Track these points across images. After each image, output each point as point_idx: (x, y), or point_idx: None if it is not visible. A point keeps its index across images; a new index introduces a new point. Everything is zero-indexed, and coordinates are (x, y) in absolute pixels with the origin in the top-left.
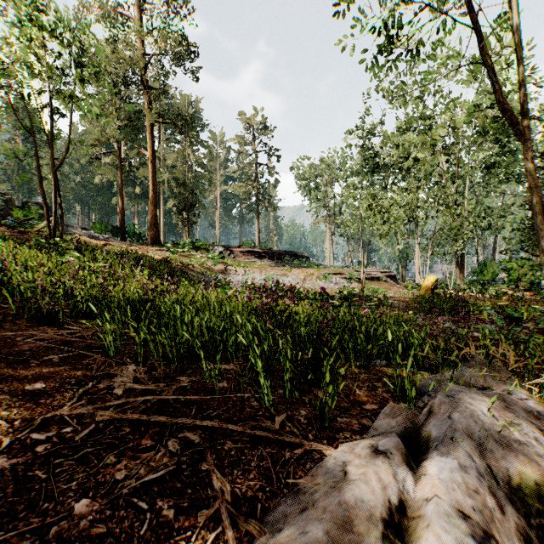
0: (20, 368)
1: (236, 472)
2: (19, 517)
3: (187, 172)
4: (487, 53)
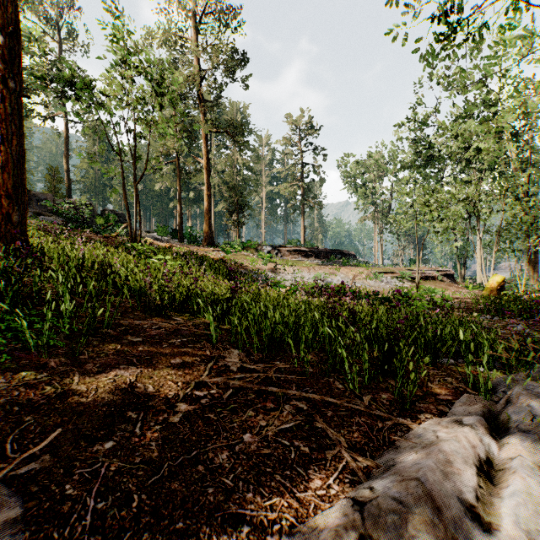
0: (159, 347)
1: (343, 431)
2: (213, 438)
3: (235, 175)
4: None
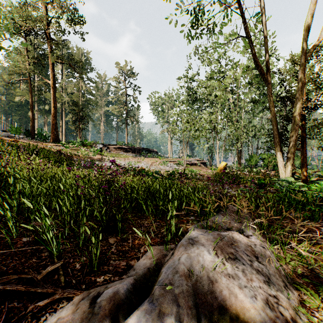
0: None
1: None
2: None
3: (81, 97)
4: (248, 31)
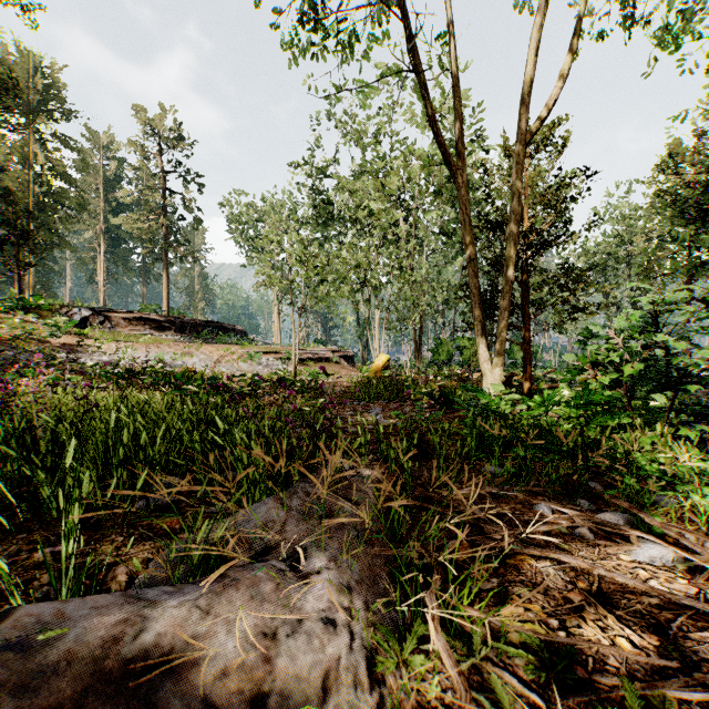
0: None
1: None
2: None
3: (33, 182)
4: (420, 64)
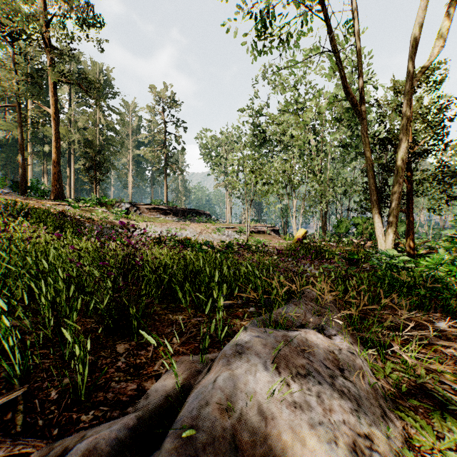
0: None
1: None
2: None
3: (98, 134)
4: (335, 44)
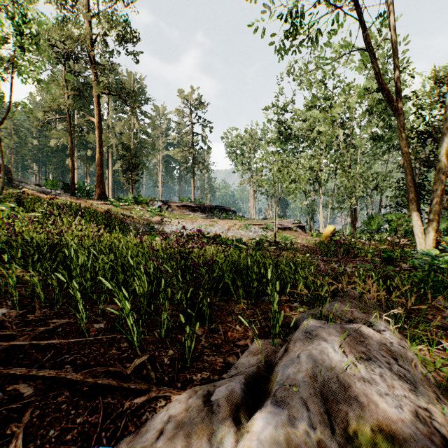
0: None
1: (52, 432)
2: None
3: (133, 138)
4: (369, 41)
